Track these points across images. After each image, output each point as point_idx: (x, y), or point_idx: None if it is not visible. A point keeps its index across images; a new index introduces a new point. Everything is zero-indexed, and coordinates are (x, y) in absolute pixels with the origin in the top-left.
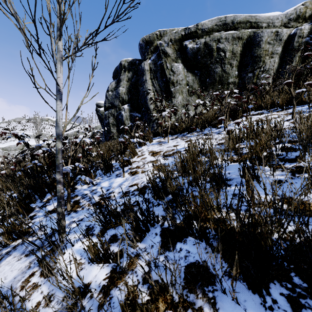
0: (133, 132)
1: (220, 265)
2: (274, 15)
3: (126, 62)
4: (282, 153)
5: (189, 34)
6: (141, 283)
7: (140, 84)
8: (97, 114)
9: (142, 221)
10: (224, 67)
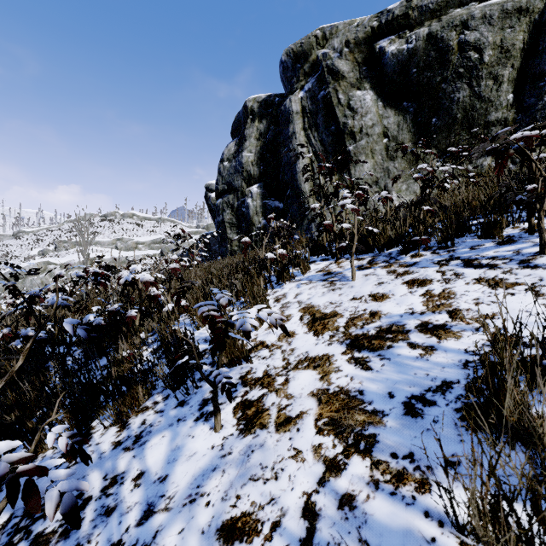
0: (262, 250)
1: None
2: None
3: (255, 102)
4: None
5: (389, 24)
6: None
7: (283, 142)
8: (208, 205)
9: None
10: (479, 86)
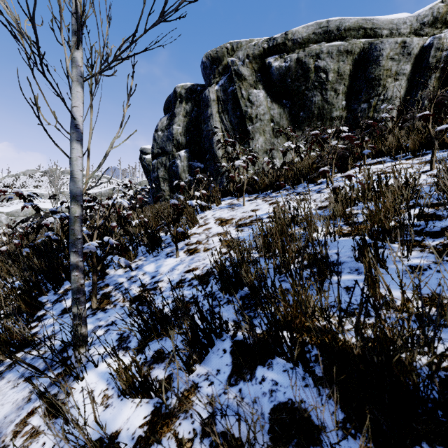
0: (192, 190)
1: (332, 423)
2: (400, 18)
3: (182, 88)
4: (418, 223)
5: (274, 48)
6: (199, 436)
7: (203, 120)
8: (142, 165)
9: (202, 330)
10: (326, 95)
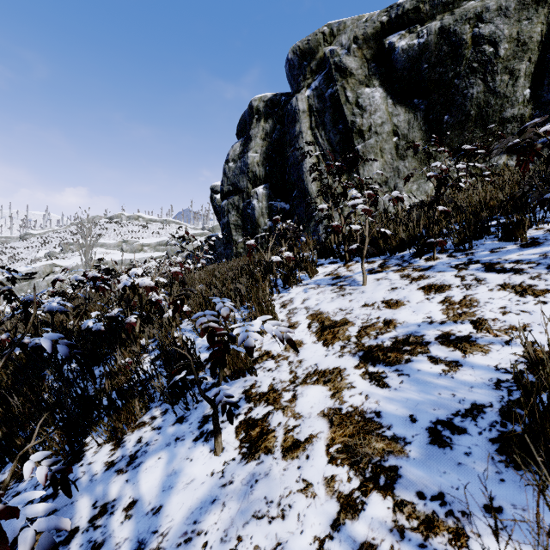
0: (268, 253)
1: None
2: None
3: (260, 101)
4: None
5: (399, 19)
6: None
7: (289, 142)
8: (213, 206)
9: None
10: (494, 81)
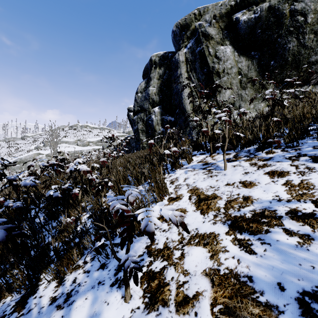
0: (162, 148)
1: None
2: None
3: (156, 56)
4: None
5: (242, 2)
6: None
7: (173, 80)
8: (129, 119)
9: None
10: (304, 39)
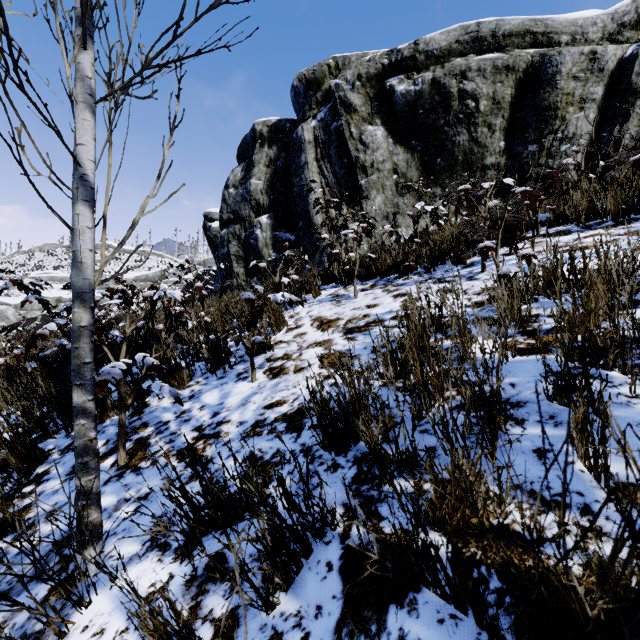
0: (277, 274)
1: None
2: (587, 16)
3: (264, 125)
4: None
5: (398, 64)
6: None
7: (294, 172)
8: (207, 236)
9: (290, 528)
10: (476, 132)
